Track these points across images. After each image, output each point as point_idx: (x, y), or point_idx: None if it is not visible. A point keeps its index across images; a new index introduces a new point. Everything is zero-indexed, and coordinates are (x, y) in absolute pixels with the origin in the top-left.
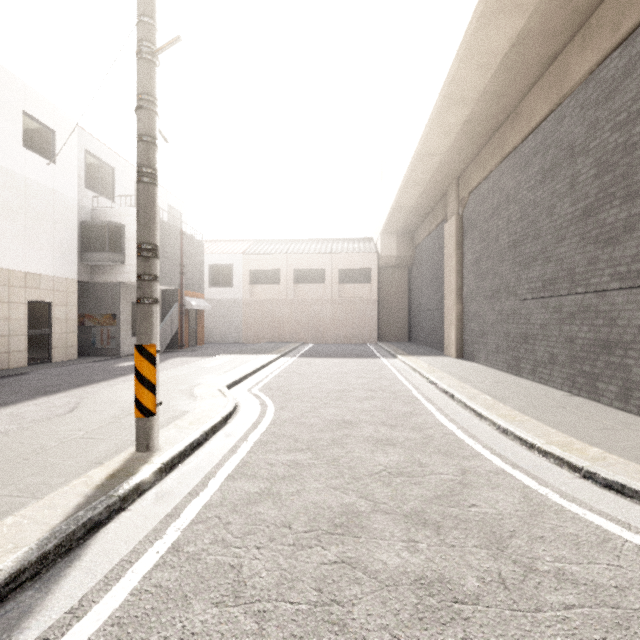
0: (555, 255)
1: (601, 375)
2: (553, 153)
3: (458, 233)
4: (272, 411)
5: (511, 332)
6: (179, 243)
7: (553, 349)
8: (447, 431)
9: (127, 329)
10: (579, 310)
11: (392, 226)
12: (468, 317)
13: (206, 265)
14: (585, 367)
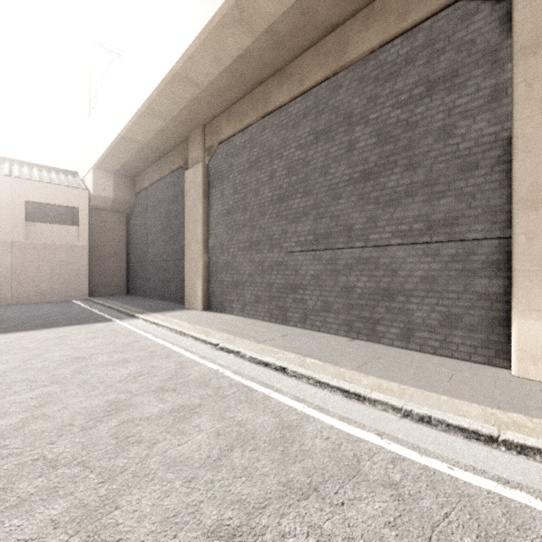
0: (330, 211)
1: (382, 319)
2: (328, 118)
3: (205, 182)
4: None
5: (276, 283)
6: None
7: (328, 298)
8: (382, 452)
9: None
10: (358, 262)
11: (112, 162)
12: (217, 268)
13: None
14: (364, 313)
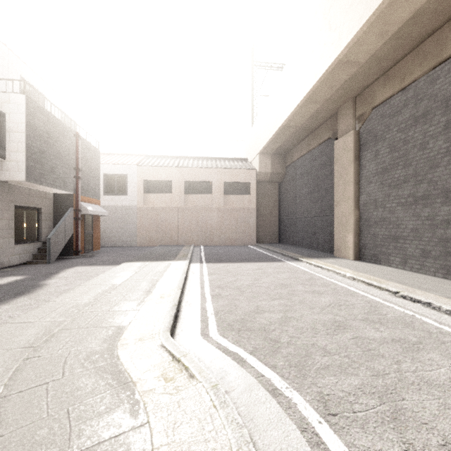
0: None
1: None
2: None
3: (356, 146)
4: (327, 429)
5: None
6: (74, 146)
7: None
8: None
9: (8, 236)
10: None
11: (272, 146)
12: (370, 223)
13: (101, 174)
14: None
